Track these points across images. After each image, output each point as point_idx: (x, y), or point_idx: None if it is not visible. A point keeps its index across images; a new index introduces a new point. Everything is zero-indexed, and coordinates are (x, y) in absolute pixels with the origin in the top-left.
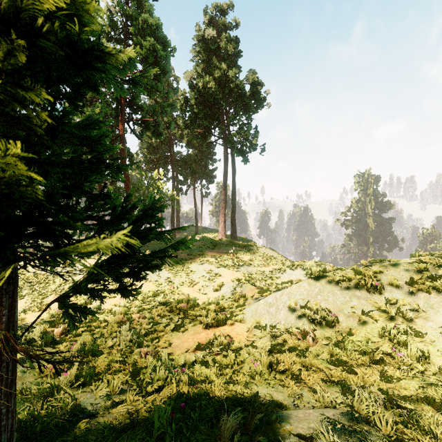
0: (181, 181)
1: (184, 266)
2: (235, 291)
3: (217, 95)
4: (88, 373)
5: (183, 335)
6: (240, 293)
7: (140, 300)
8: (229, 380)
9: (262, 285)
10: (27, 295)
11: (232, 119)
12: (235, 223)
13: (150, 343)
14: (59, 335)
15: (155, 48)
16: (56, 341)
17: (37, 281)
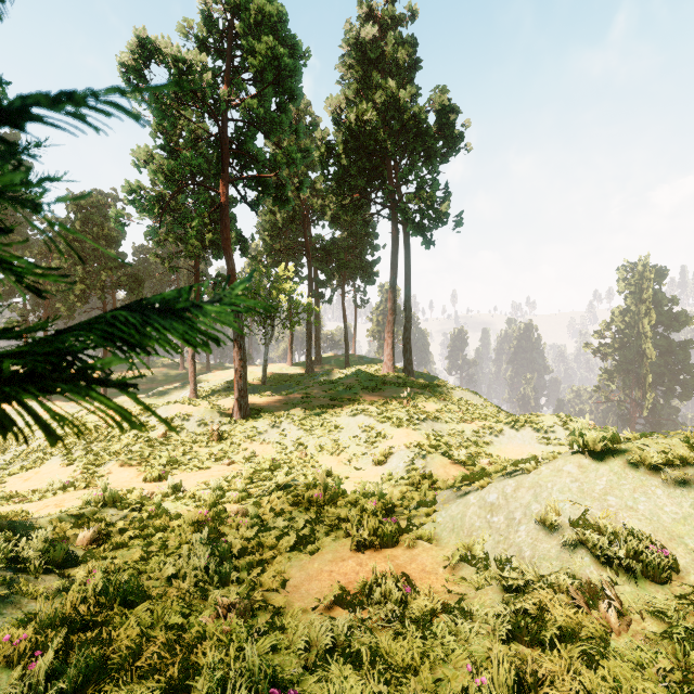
0: (323, 281)
1: (323, 418)
2: (412, 466)
3: (380, 135)
4: (81, 669)
5: (311, 563)
6: (422, 471)
7: (246, 476)
8: None
9: (461, 456)
10: (78, 459)
11: (405, 174)
12: (410, 348)
13: (247, 575)
14: (85, 546)
15: (275, 54)
16: (77, 558)
17: (96, 437)
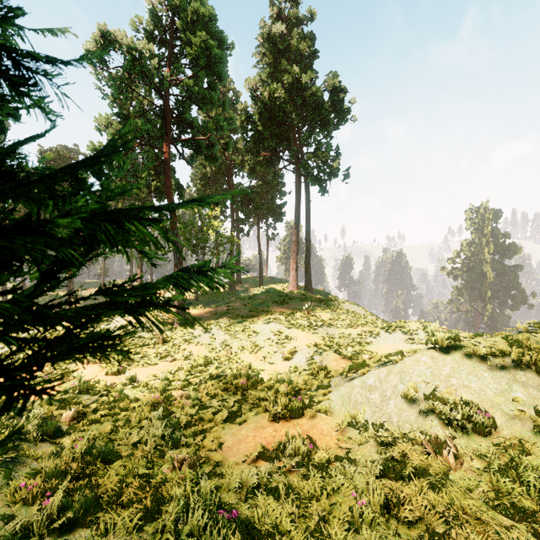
0: (242, 219)
1: (244, 325)
2: (312, 360)
3: (287, 108)
4: (82, 503)
5: (240, 430)
6: (320, 364)
7: (186, 370)
8: (316, 535)
9: (348, 353)
10: None
11: (306, 138)
12: (309, 271)
13: (192, 440)
14: (68, 422)
15: (207, 45)
16: (63, 431)
17: None
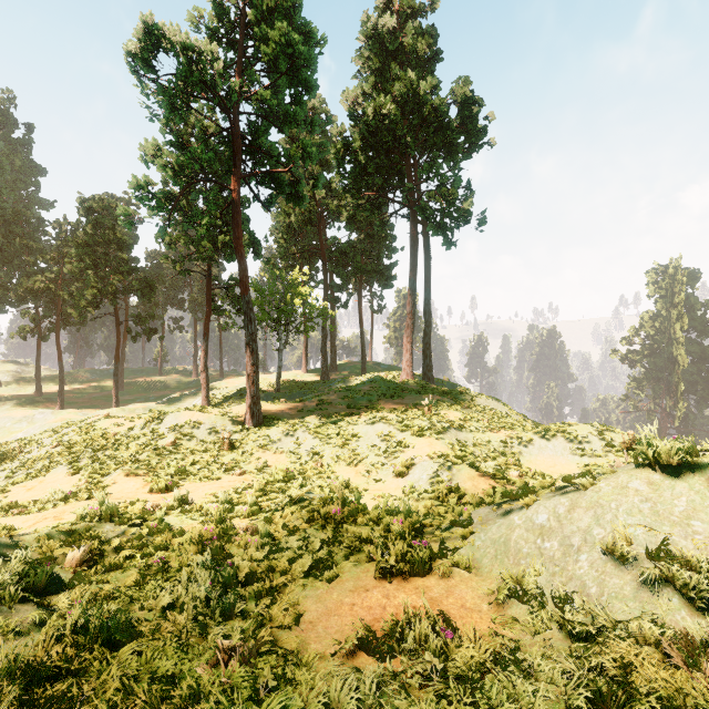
0: (339, 285)
1: (340, 426)
2: (437, 478)
3: (398, 130)
4: None
5: (329, 592)
6: (448, 484)
7: (257, 488)
8: None
9: (488, 468)
10: (84, 467)
11: (425, 170)
12: (429, 354)
13: (254, 606)
14: (74, 567)
15: (289, 41)
16: (63, 582)
17: (103, 445)
